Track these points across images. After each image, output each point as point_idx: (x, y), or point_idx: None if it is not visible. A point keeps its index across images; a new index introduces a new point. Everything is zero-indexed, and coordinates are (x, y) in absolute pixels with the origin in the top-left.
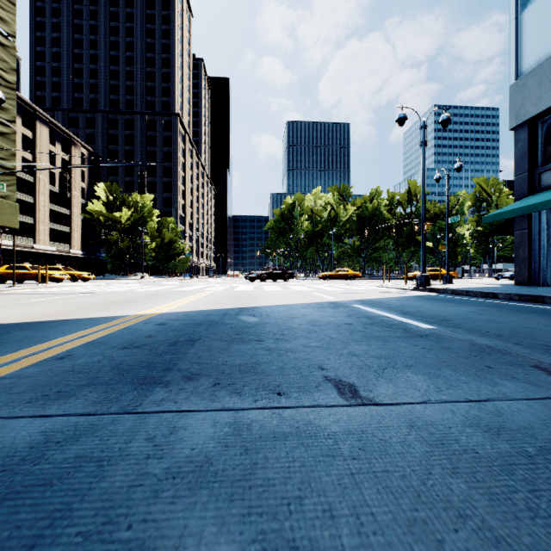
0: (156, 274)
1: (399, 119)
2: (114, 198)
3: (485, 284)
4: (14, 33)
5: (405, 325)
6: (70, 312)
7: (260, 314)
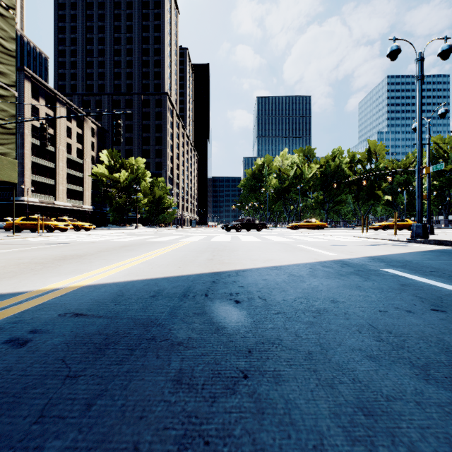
0: (148, 224)
1: (392, 52)
2: (114, 162)
3: None
4: (13, 5)
5: None
6: None
7: (248, 295)
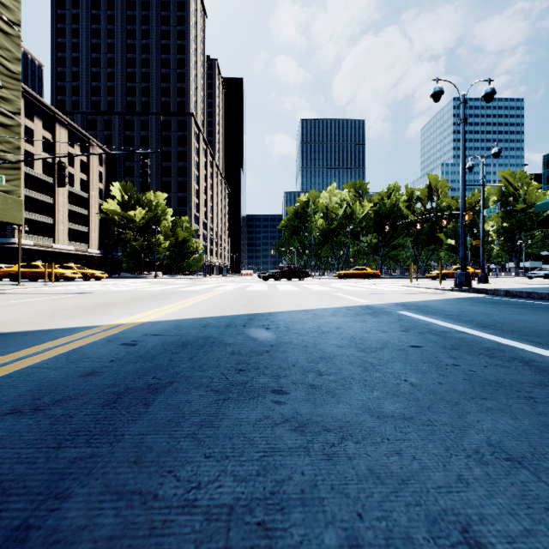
0: (170, 273)
1: (435, 93)
2: (128, 197)
3: (532, 284)
4: (18, 21)
5: (515, 352)
6: (31, 319)
7: (276, 326)
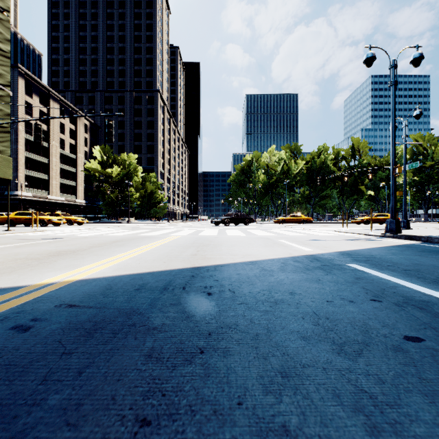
0: (140, 218)
1: (367, 59)
2: (107, 158)
3: None
4: (8, 8)
5: None
6: None
7: (220, 288)
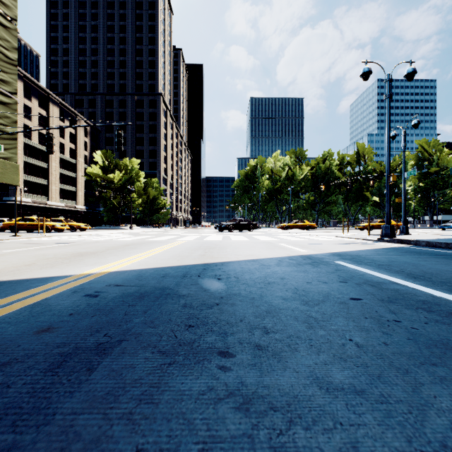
0: (142, 225)
1: (364, 73)
2: (108, 163)
3: (447, 235)
4: (15, 17)
5: (451, 306)
6: (14, 268)
7: (227, 276)
